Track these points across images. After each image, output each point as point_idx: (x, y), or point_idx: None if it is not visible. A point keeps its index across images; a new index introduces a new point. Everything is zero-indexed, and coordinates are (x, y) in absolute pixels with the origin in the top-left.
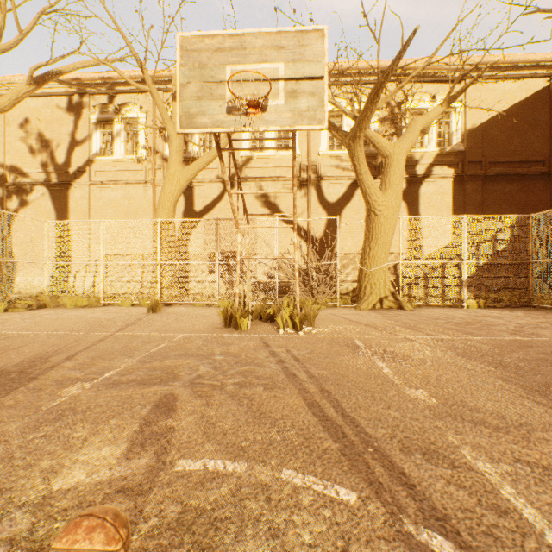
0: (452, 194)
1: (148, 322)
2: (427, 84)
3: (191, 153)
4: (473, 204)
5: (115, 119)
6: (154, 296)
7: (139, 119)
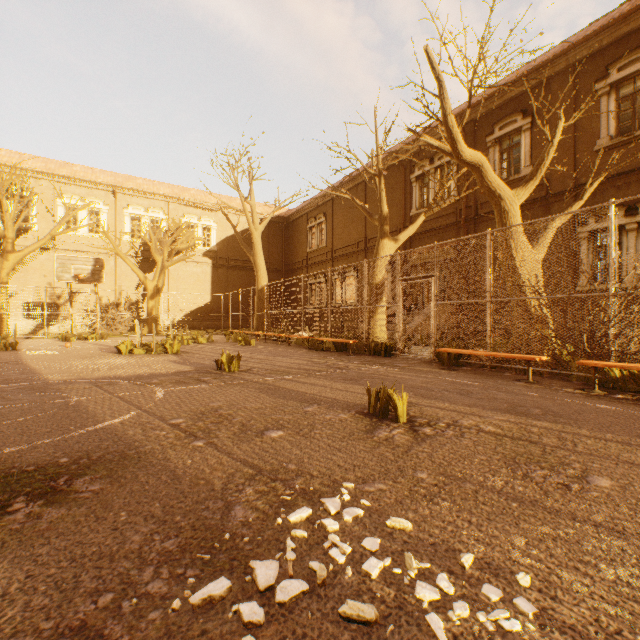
0: (212, 274)
1: None
2: (197, 209)
3: None
4: (222, 281)
5: None
6: None
7: None
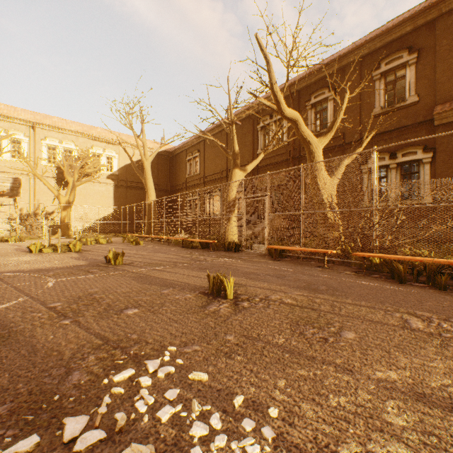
0: (114, 192)
1: None
2: (102, 143)
3: None
4: (122, 197)
5: None
6: None
7: None
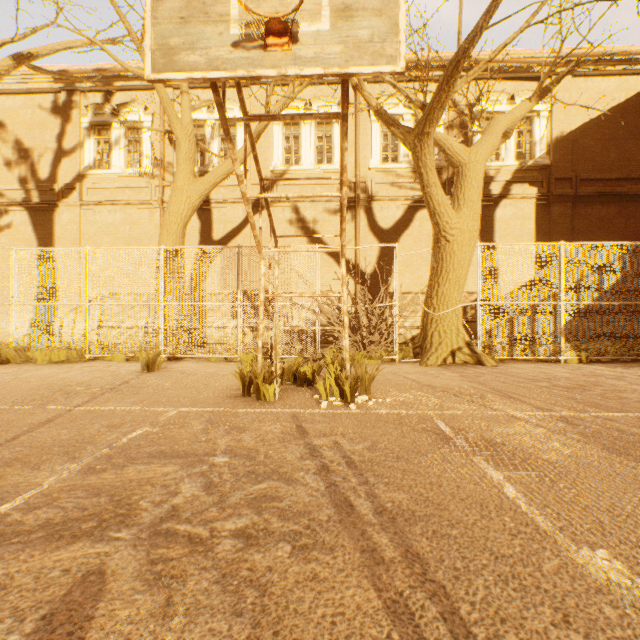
0: (535, 219)
1: (136, 386)
2: (504, 81)
3: (208, 166)
4: (560, 232)
5: (112, 123)
6: (156, 347)
7: (143, 123)
